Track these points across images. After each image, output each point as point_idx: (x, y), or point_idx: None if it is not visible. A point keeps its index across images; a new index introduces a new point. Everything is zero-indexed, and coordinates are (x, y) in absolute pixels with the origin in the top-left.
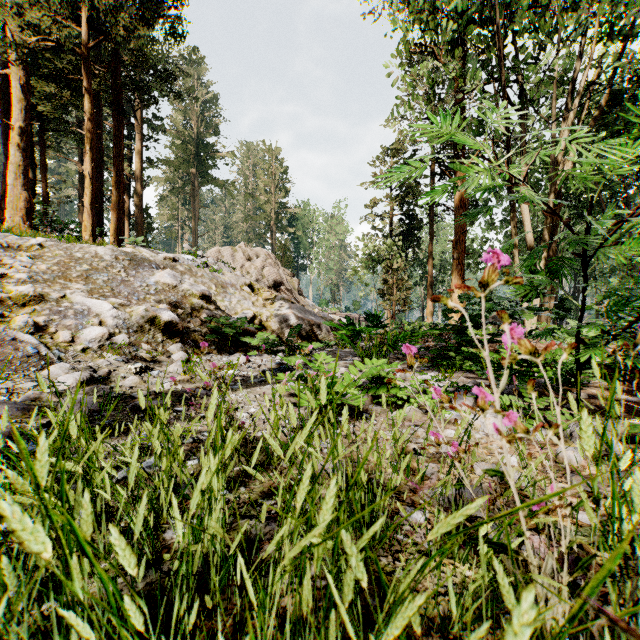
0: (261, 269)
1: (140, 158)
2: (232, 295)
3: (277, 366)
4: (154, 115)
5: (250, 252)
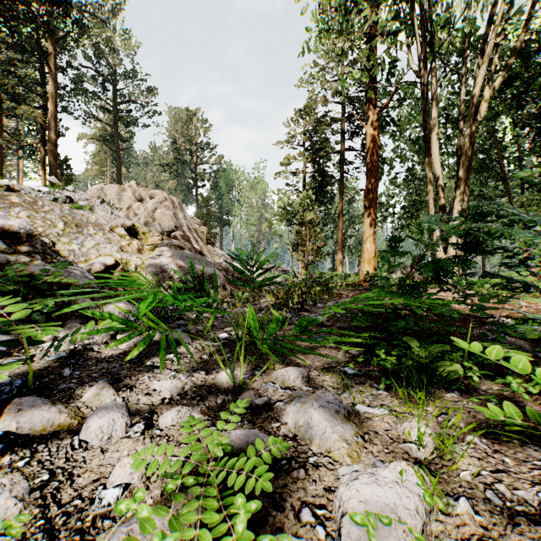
0: (153, 211)
1: (54, 106)
2: (89, 236)
3: (49, 365)
4: (71, 65)
5: (143, 192)
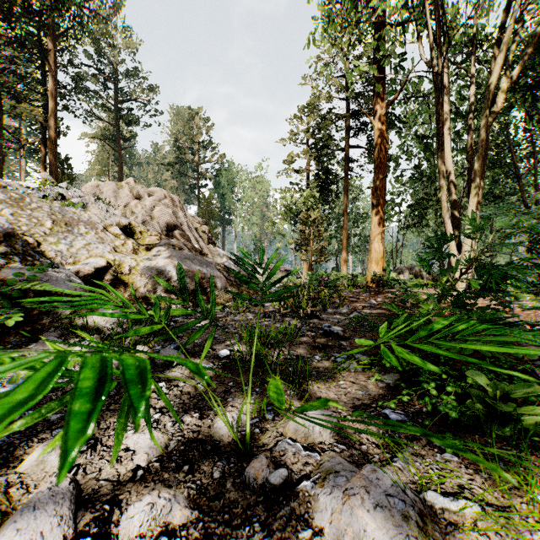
0: (151, 209)
1: (54, 104)
2: (79, 236)
3: None
4: (71, 62)
5: (141, 190)
